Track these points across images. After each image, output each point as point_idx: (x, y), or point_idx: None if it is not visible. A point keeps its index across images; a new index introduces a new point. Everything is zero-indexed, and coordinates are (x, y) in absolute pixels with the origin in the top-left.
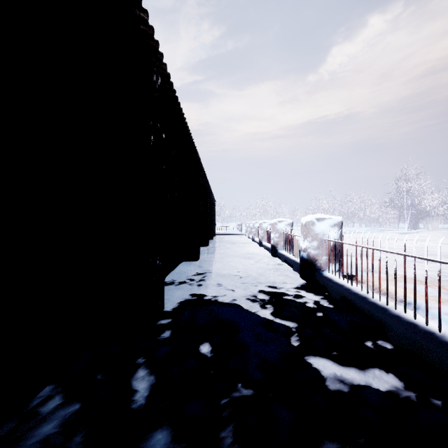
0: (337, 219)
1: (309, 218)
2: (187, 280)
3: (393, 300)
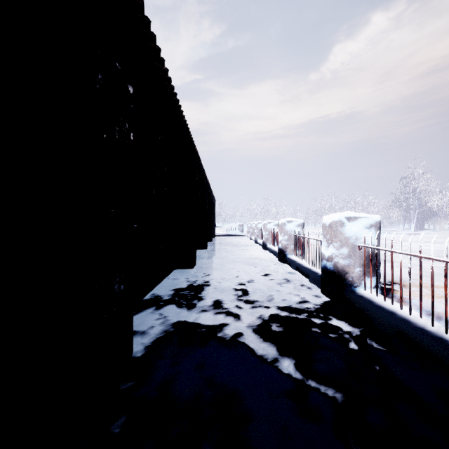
0: (374, 218)
1: (337, 217)
2: (176, 297)
3: None
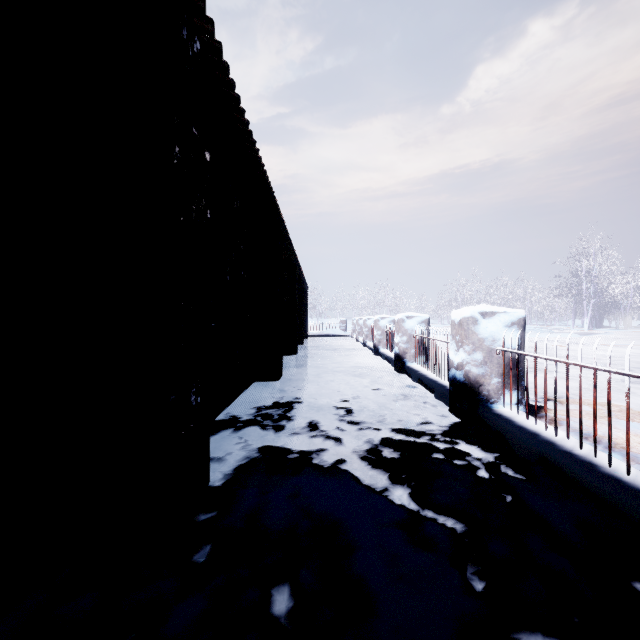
0: (516, 314)
1: (468, 312)
2: (258, 417)
3: (632, 463)
